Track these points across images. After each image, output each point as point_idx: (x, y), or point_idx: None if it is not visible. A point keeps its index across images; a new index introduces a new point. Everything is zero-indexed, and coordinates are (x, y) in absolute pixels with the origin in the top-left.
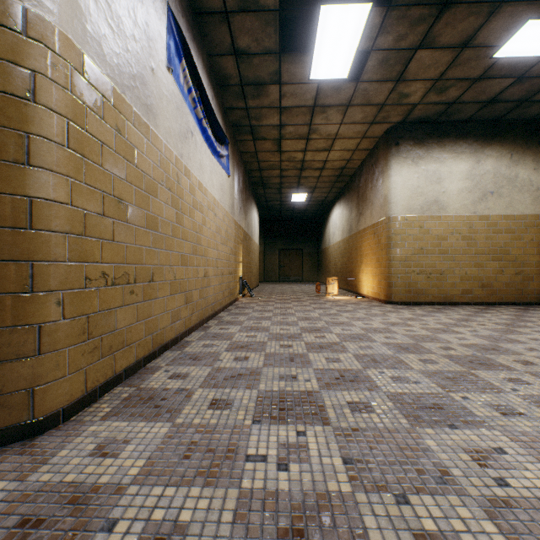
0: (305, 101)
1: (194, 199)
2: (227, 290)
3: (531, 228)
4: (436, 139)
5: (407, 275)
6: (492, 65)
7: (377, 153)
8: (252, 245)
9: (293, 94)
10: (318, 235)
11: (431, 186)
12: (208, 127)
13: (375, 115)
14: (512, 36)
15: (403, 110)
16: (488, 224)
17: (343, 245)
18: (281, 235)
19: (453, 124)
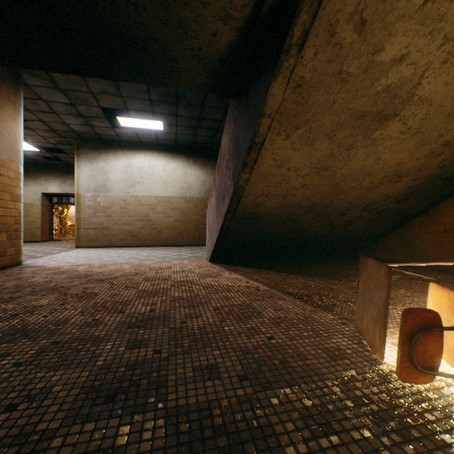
0: None
1: None
2: None
3: None
4: None
5: None
6: None
7: None
8: None
9: None
10: None
11: None
12: None
13: None
14: None
15: None
16: None
17: None
18: None
19: None
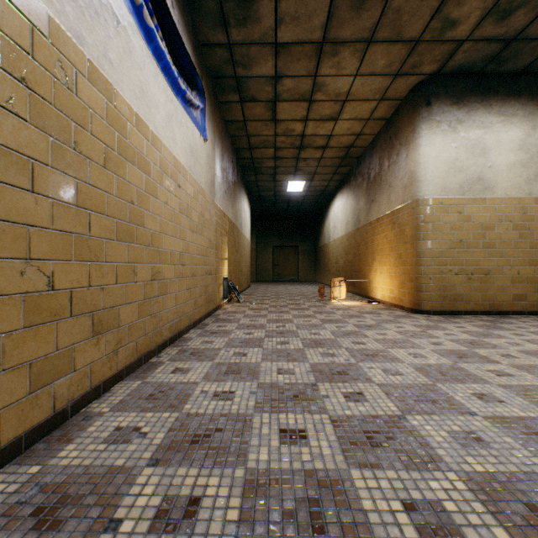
0: (311, 32)
1: (123, 142)
2: (202, 297)
3: None
4: (480, 97)
5: (441, 276)
6: None
7: (398, 120)
8: (242, 240)
9: (294, 18)
10: (315, 231)
11: (473, 158)
12: (161, 38)
13: (404, 60)
14: None
15: (442, 53)
16: None
17: (348, 241)
18: (275, 231)
19: (502, 78)
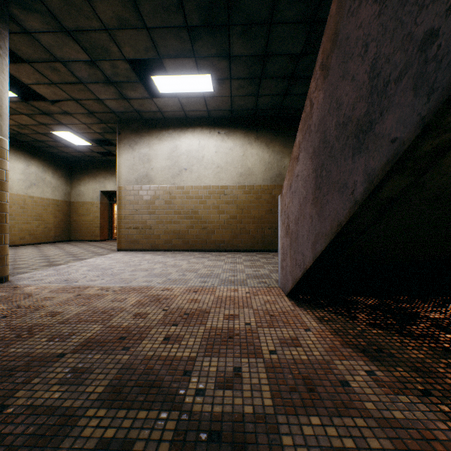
0: None
1: None
2: None
3: (52, 205)
4: None
5: None
6: (50, 133)
7: None
8: None
9: None
10: None
11: None
12: None
13: None
14: (62, 132)
15: None
16: (34, 201)
17: None
18: None
19: (16, 140)
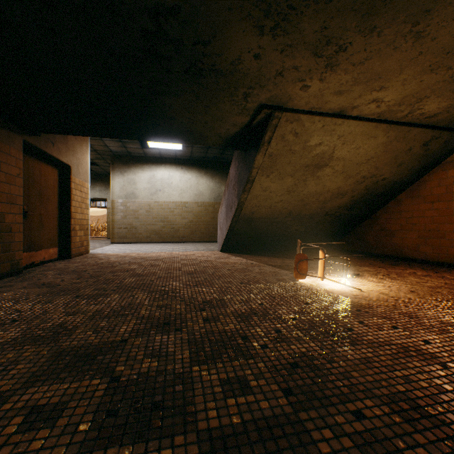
0: None
1: None
2: None
3: None
4: None
5: None
6: None
7: None
8: None
9: None
10: None
11: None
12: None
13: None
14: None
15: None
16: None
17: None
18: None
19: None
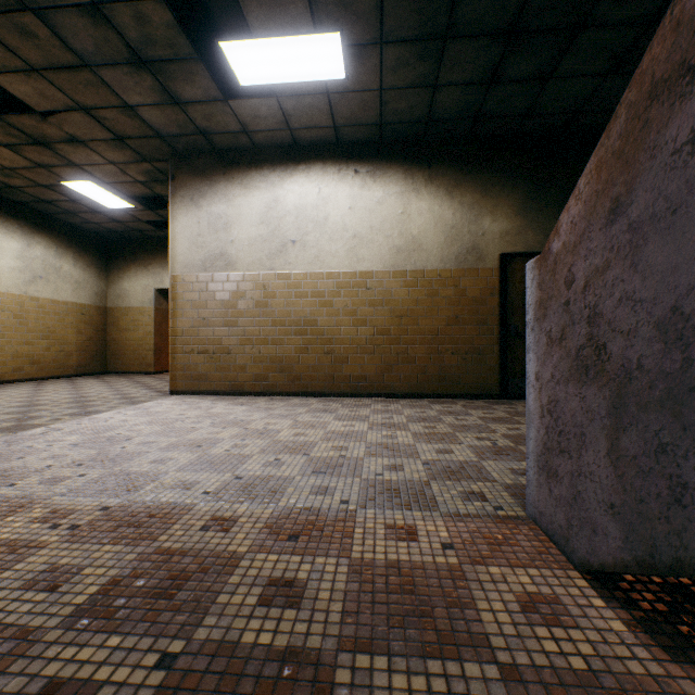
0: None
1: None
2: None
3: (73, 313)
4: None
5: None
6: (59, 185)
7: None
8: None
9: None
10: None
11: None
12: None
13: None
14: (78, 181)
15: None
16: (39, 305)
17: None
18: None
19: (6, 199)
